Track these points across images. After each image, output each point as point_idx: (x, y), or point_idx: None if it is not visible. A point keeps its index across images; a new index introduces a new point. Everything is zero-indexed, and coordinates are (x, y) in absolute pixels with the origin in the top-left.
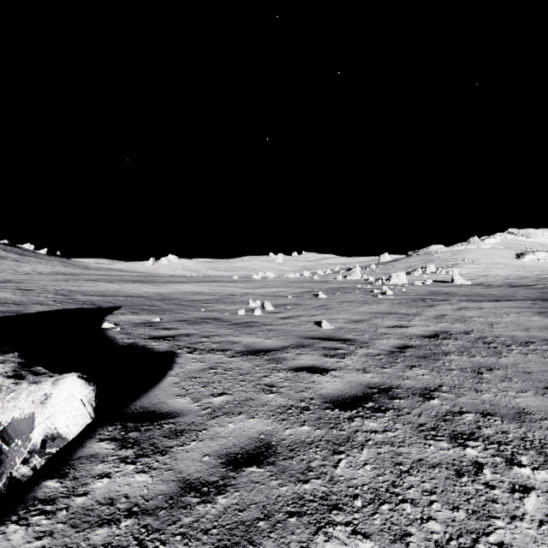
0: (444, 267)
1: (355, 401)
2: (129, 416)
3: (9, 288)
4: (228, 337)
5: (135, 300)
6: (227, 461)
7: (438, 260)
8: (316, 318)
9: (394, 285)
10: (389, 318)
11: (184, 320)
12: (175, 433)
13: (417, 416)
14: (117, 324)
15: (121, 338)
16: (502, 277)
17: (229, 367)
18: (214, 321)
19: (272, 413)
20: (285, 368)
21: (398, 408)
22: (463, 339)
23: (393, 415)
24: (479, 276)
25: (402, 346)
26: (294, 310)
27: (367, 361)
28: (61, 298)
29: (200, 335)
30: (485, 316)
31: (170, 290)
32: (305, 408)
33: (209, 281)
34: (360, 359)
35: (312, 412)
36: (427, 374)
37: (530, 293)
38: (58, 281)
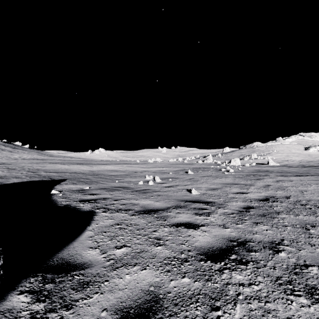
0: (262, 155)
1: (222, 253)
2: (50, 267)
3: (1, 168)
4: (131, 200)
5: (76, 175)
6: (121, 316)
7: (258, 151)
8: (187, 186)
9: (233, 166)
10: (234, 187)
11: (104, 188)
12: (82, 285)
13: (272, 269)
14: (61, 191)
15: (60, 201)
16: (297, 161)
17: (130, 223)
18: (123, 189)
19: (160, 265)
20: (169, 224)
21: (256, 260)
22: (286, 202)
23: (253, 268)
24: (284, 161)
25: (247, 207)
26: (173, 181)
27: (225, 219)
28: (31, 174)
29: (113, 198)
30: (296, 186)
31: (98, 169)
32: (184, 259)
33: (122, 163)
34: (220, 217)
35: (190, 263)
36: (270, 229)
37: (318, 171)
38: (32, 163)
